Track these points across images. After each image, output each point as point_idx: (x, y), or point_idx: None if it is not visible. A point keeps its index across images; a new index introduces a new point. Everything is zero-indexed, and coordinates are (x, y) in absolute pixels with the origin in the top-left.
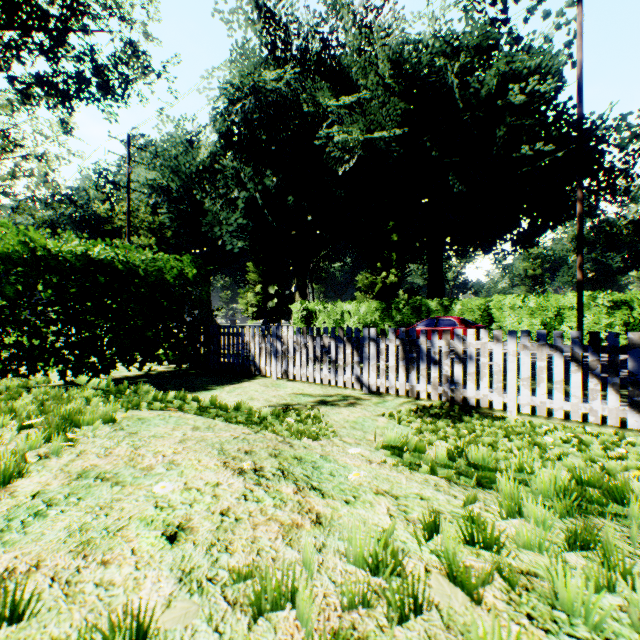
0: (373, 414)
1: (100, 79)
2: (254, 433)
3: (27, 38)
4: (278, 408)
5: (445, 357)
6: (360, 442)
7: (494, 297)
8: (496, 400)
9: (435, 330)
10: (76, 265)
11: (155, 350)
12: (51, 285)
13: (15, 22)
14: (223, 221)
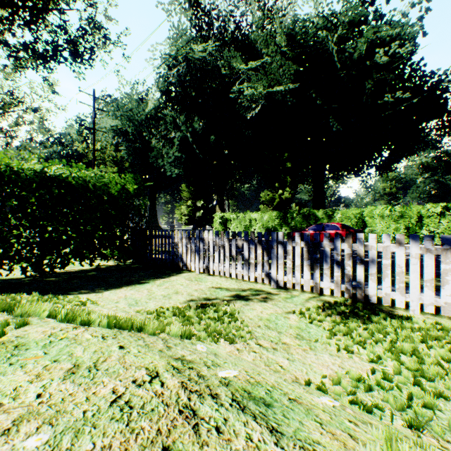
0: (284, 311)
1: (70, 46)
2: (149, 381)
3: (15, 14)
4: (198, 303)
5: (347, 258)
6: (276, 346)
7: (367, 208)
8: (398, 299)
9: (338, 234)
10: (34, 180)
11: (105, 249)
12: (13, 196)
13: (5, 1)
14: (164, 155)
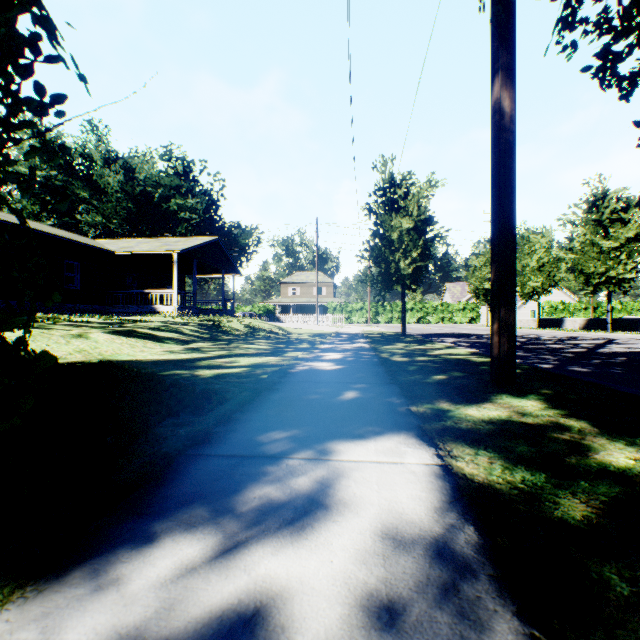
0: None
1: None
2: None
3: None
4: None
5: None
6: None
7: None
8: None
9: None
10: None
11: None
12: None
13: None
14: None
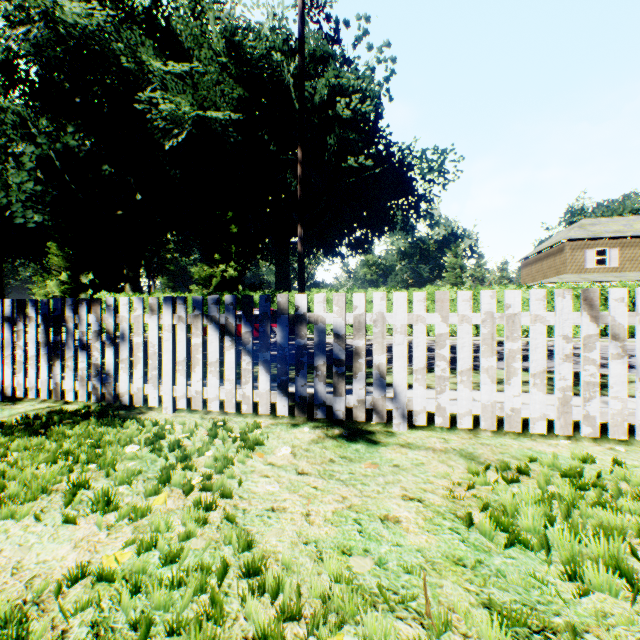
0: None
1: None
2: None
3: None
4: None
5: (96, 338)
6: None
7: (312, 291)
8: (152, 394)
9: (84, 300)
10: None
11: None
12: None
13: None
14: (14, 186)
